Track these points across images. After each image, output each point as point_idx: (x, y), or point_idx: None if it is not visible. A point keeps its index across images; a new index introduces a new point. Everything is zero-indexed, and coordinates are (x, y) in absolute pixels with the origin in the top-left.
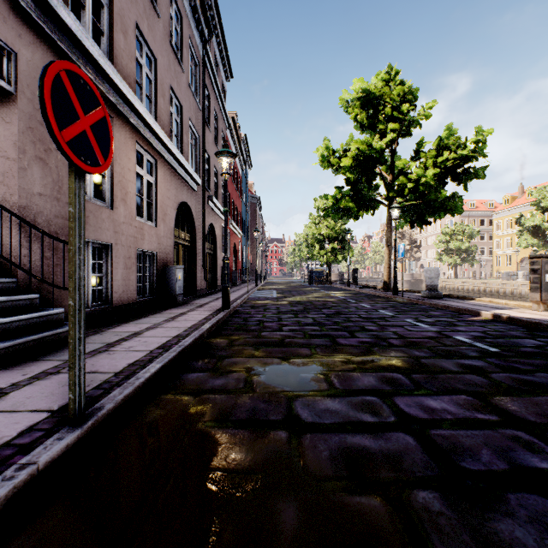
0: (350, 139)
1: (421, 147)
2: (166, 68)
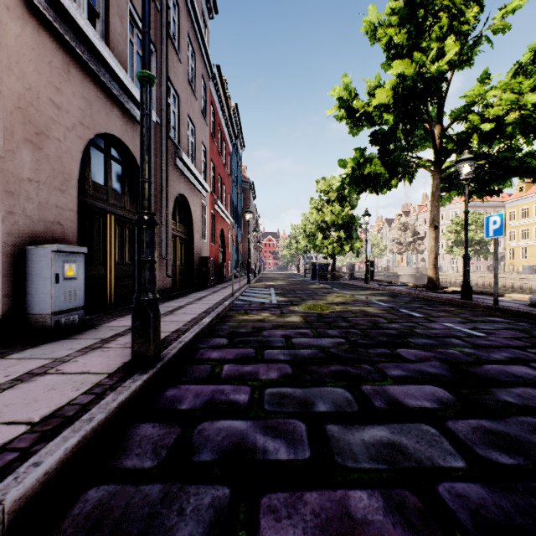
0: (377, 82)
1: (486, 83)
2: None
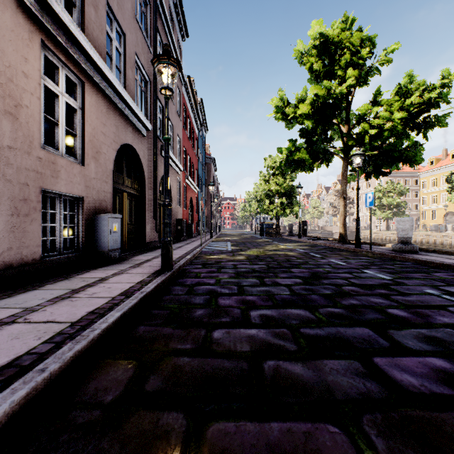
0: (304, 92)
1: (379, 96)
2: None
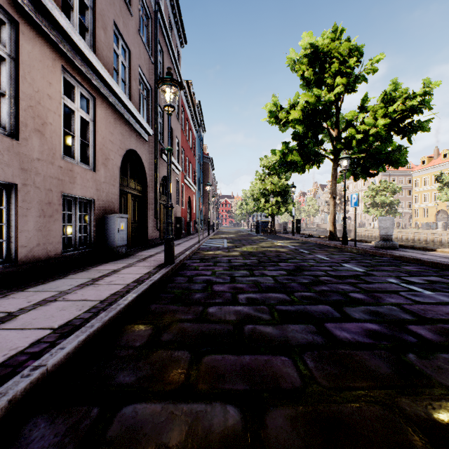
0: (296, 98)
1: (366, 102)
2: (108, 1)
